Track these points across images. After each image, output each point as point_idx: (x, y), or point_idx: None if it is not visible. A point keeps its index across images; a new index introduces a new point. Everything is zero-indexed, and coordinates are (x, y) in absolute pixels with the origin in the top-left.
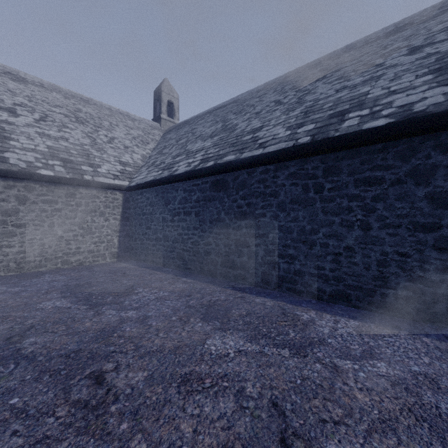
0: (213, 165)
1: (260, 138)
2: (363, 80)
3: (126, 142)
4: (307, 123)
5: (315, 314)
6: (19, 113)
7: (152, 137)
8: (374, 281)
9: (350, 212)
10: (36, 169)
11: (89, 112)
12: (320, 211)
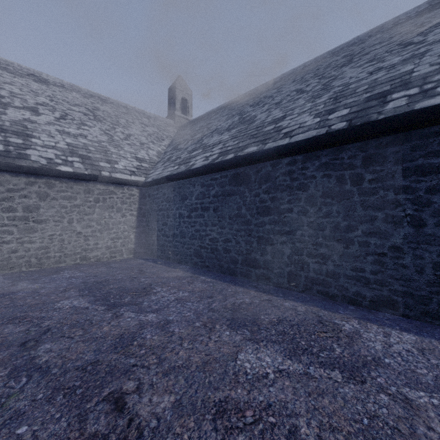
0: (234, 158)
1: (284, 127)
2: (402, 59)
3: (142, 139)
4: (339, 108)
5: (358, 324)
6: (41, 112)
7: (166, 134)
8: (429, 286)
9: (397, 206)
10: (55, 165)
11: (107, 110)
12: (358, 205)
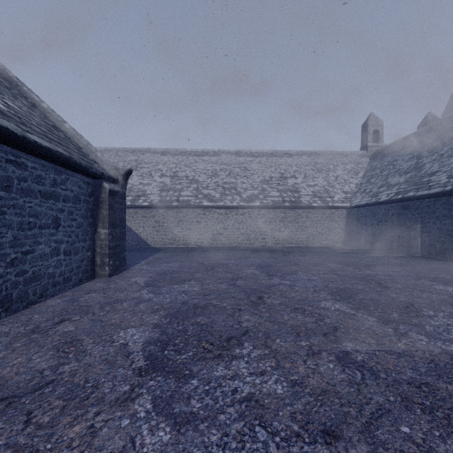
0: (401, 198)
1: (431, 181)
2: None
3: (344, 177)
4: None
5: (443, 262)
6: (297, 177)
7: (361, 166)
8: None
9: None
10: (311, 203)
11: (321, 162)
12: None
